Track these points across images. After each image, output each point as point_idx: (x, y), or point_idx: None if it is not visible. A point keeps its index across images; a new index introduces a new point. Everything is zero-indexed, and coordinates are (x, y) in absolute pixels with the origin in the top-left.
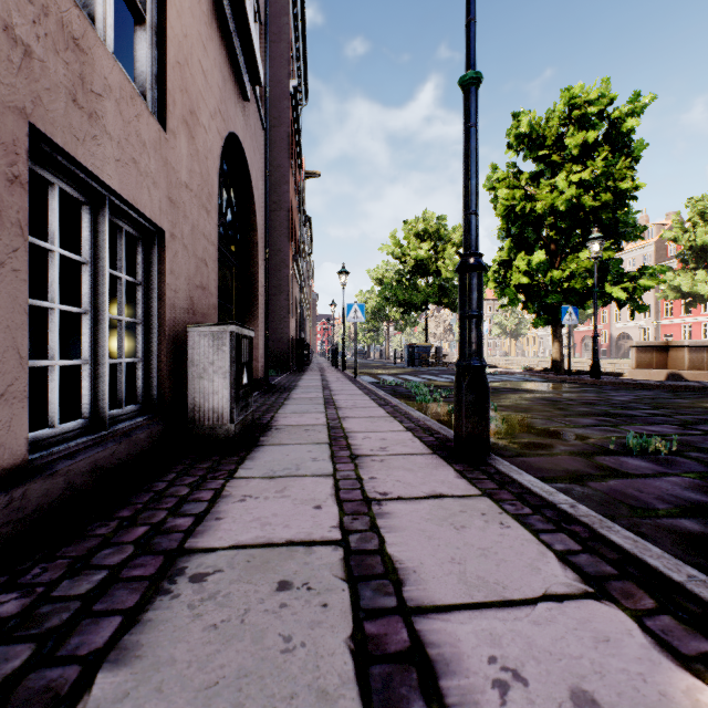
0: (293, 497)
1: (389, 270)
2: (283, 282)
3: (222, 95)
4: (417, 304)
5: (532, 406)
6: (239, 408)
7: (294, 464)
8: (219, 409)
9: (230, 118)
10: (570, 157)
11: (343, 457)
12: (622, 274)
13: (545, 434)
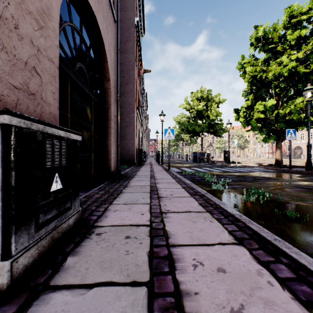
0: None
1: (183, 117)
2: (132, 120)
3: None
4: (198, 132)
5: (299, 194)
6: (34, 227)
7: None
8: None
9: None
10: (289, 46)
11: None
12: None
13: None
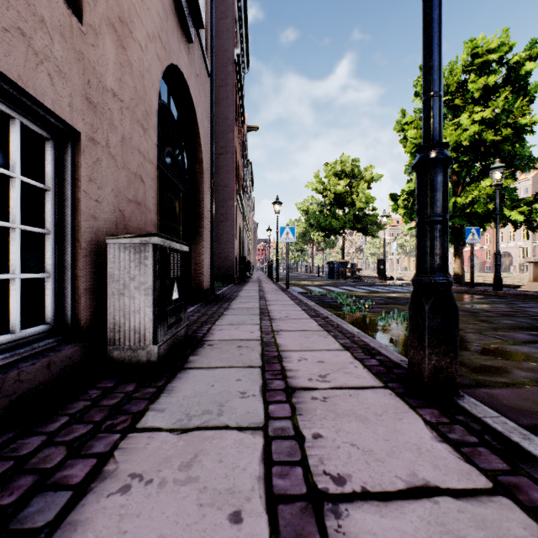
0: (202, 482)
1: (313, 203)
2: (229, 211)
3: (163, 25)
4: (336, 229)
5: None
6: (166, 326)
7: (217, 402)
8: (141, 329)
9: (173, 51)
10: (471, 100)
11: (277, 391)
12: (518, 200)
13: (490, 352)
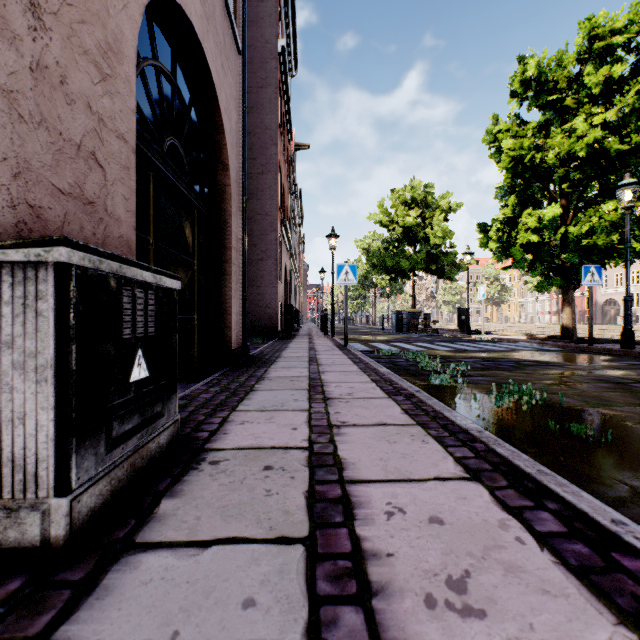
0: None
1: (376, 240)
2: (271, 247)
3: None
4: (405, 271)
5: (601, 393)
6: (105, 443)
7: None
8: (27, 461)
9: None
10: (588, 98)
11: None
12: None
13: None
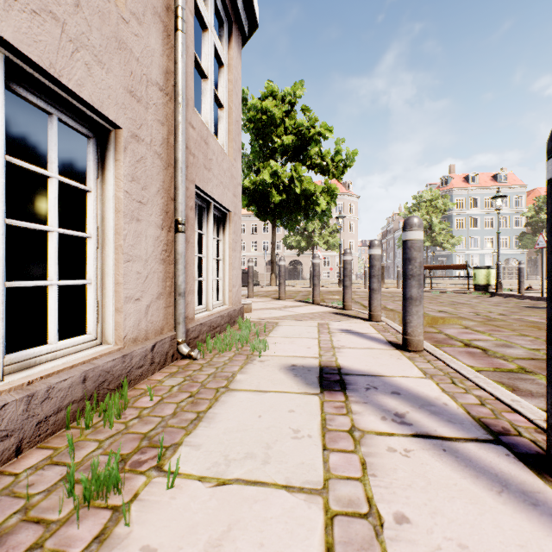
0: None
1: None
2: None
3: None
4: None
5: None
6: None
7: None
8: None
9: None
10: None
11: None
12: None
13: None
